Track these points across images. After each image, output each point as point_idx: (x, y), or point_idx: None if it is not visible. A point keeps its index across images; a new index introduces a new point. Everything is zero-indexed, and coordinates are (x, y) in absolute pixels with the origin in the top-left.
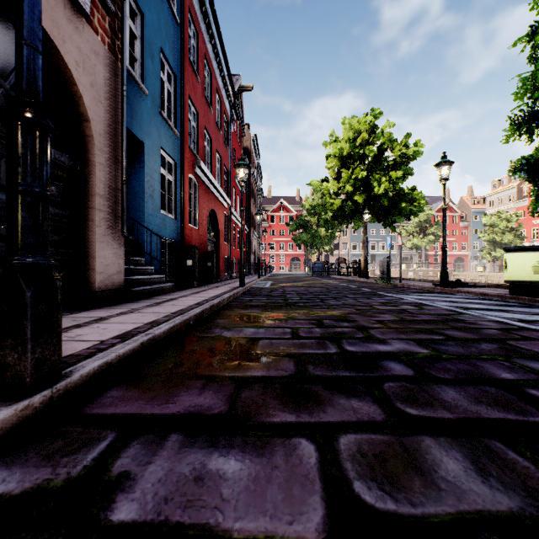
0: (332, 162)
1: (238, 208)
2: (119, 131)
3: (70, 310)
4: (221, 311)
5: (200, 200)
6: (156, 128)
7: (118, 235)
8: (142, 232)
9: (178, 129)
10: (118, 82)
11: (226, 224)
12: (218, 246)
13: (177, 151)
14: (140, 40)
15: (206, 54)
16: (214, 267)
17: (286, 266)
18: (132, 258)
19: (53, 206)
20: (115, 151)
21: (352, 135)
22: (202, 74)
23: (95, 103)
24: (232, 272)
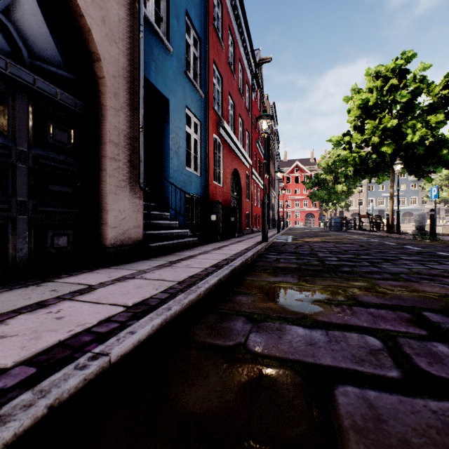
0: (354, 114)
1: (258, 169)
2: (136, 77)
3: (76, 269)
4: (244, 276)
5: (223, 159)
6: (181, 87)
7: (135, 187)
8: (167, 188)
9: (203, 91)
10: (135, 24)
11: (248, 183)
12: (240, 203)
13: (202, 111)
14: (165, 1)
15: (230, 24)
16: (236, 222)
17: (301, 221)
18: (157, 212)
19: (61, 154)
20: (132, 97)
21: (380, 82)
22: (226, 42)
23: (107, 41)
24: (252, 227)
